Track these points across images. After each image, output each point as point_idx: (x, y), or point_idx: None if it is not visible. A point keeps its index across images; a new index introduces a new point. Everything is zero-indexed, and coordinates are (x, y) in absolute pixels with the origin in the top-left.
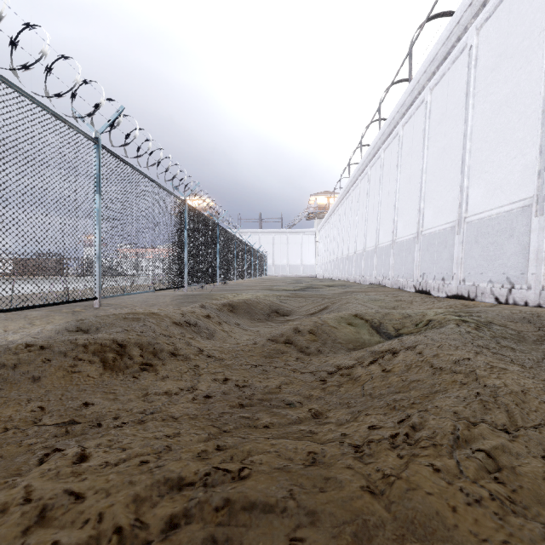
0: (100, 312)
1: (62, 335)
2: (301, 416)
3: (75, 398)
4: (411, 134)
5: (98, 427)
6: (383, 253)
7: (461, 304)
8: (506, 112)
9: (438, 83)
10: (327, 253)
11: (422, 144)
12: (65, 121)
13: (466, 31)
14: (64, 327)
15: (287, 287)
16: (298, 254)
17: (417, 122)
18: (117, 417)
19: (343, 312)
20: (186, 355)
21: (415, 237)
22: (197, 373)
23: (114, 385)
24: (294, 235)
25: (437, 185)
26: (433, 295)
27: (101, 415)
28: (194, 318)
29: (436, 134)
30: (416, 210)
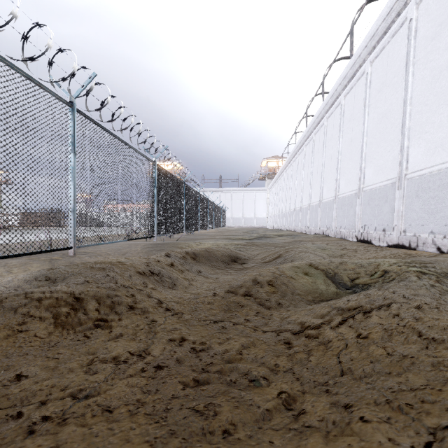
0: (76, 260)
1: (30, 284)
2: (269, 408)
3: (11, 367)
4: (352, 103)
5: (14, 421)
6: (327, 207)
7: (403, 253)
8: (447, 76)
9: (378, 55)
10: (276, 207)
11: (363, 111)
12: (40, 84)
13: (405, 6)
14: (34, 276)
15: (243, 236)
16: (252, 208)
17: (358, 92)
18: (44, 401)
19: (299, 262)
20: (144, 308)
21: (357, 192)
22: (152, 331)
23: (61, 347)
24: (248, 193)
25: (377, 146)
26: (374, 245)
27: (29, 395)
28: (158, 267)
29: (376, 101)
30: (358, 169)
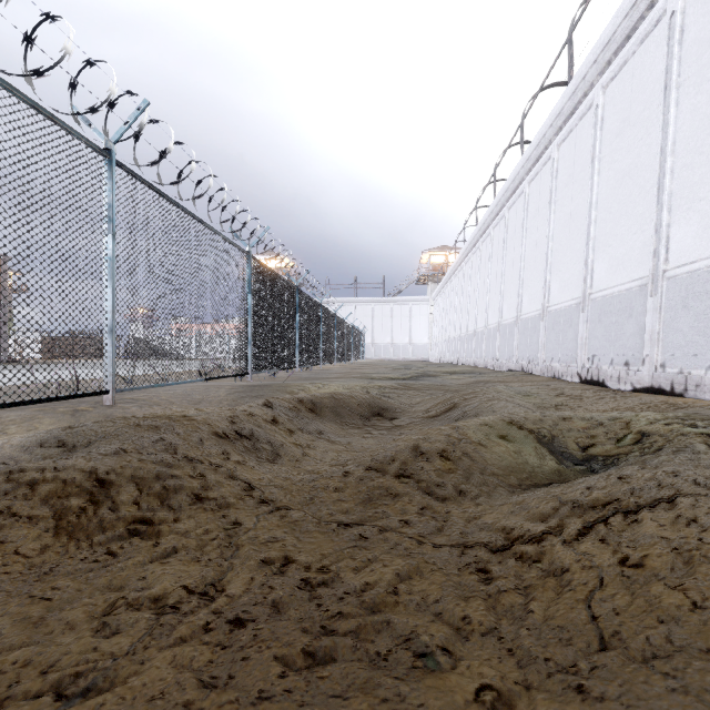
0: (116, 413)
1: (31, 454)
2: None
3: None
4: (572, 156)
5: None
6: (529, 327)
7: (662, 402)
8: None
9: (615, 76)
10: (445, 328)
11: (590, 167)
12: (53, 117)
13: None
14: (38, 440)
15: (392, 374)
16: (406, 330)
17: (581, 137)
18: (0, 702)
19: (490, 418)
20: (221, 499)
21: (580, 302)
22: (233, 543)
23: (61, 575)
24: (400, 305)
25: (615, 225)
26: (611, 388)
27: None
28: (250, 425)
29: (613, 152)
30: (581, 264)
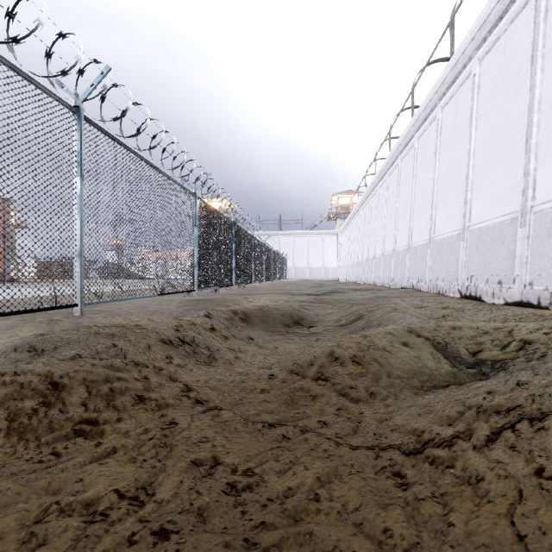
0: (84, 322)
1: (6, 357)
2: None
3: None
4: (453, 116)
5: None
6: (418, 253)
7: (532, 314)
8: None
9: (489, 50)
10: (350, 255)
11: (469, 124)
12: (30, 78)
13: None
14: (14, 345)
15: (309, 291)
16: (319, 256)
17: (461, 100)
18: None
19: (393, 327)
20: (161, 400)
21: (460, 233)
22: (167, 443)
23: (5, 476)
24: (315, 237)
25: (489, 170)
26: (486, 302)
27: None
28: (192, 333)
29: (487, 111)
30: (461, 202)
